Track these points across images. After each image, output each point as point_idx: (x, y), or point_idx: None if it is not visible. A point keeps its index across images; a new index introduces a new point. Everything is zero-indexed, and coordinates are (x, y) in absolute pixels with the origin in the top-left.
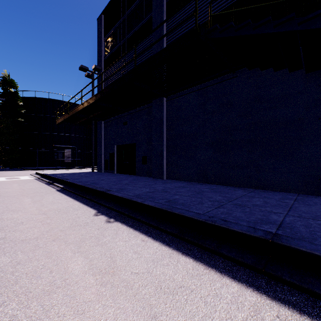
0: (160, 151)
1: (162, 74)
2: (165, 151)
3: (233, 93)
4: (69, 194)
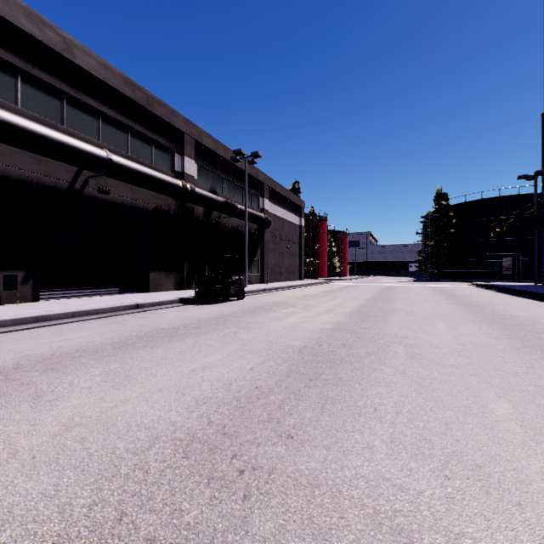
0: None
1: None
2: None
3: None
4: (501, 293)
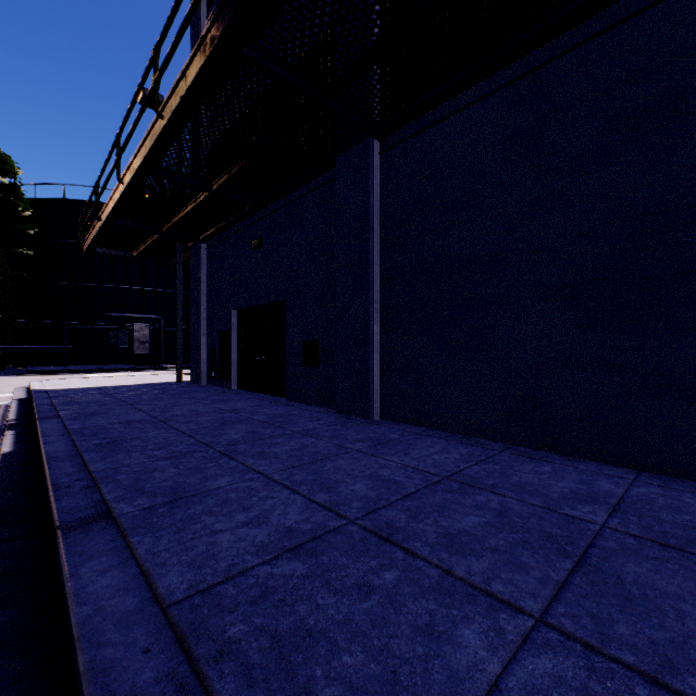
0: (361, 323)
1: (368, 0)
2: (378, 324)
3: (694, 54)
4: None
